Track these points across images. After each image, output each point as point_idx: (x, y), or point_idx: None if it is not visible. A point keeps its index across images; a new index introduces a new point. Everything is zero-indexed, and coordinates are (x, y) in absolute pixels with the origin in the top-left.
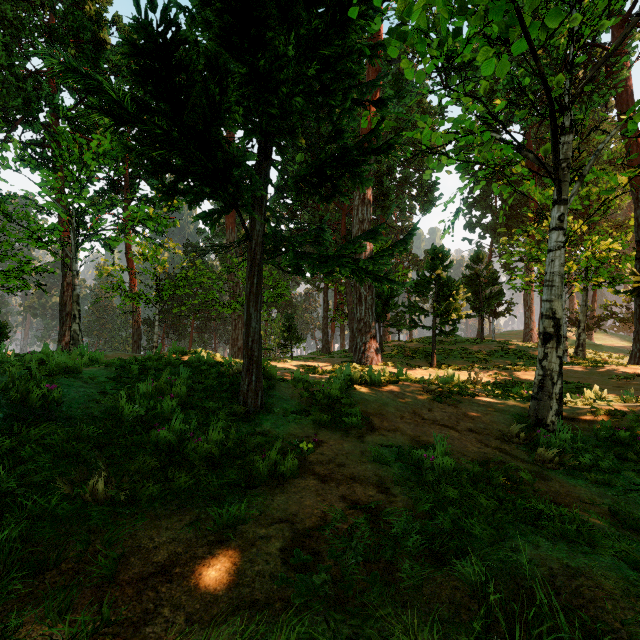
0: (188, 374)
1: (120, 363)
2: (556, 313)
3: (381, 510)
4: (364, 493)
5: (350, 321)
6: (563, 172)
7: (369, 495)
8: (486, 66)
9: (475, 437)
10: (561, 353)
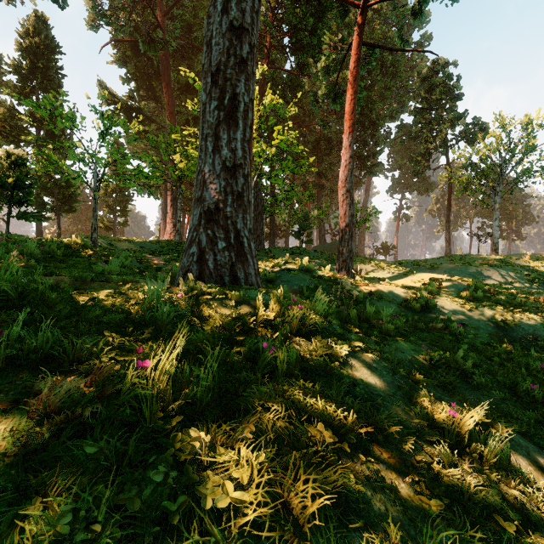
0: None
1: None
2: None
3: None
4: None
5: None
6: None
7: None
8: None
9: None
10: None
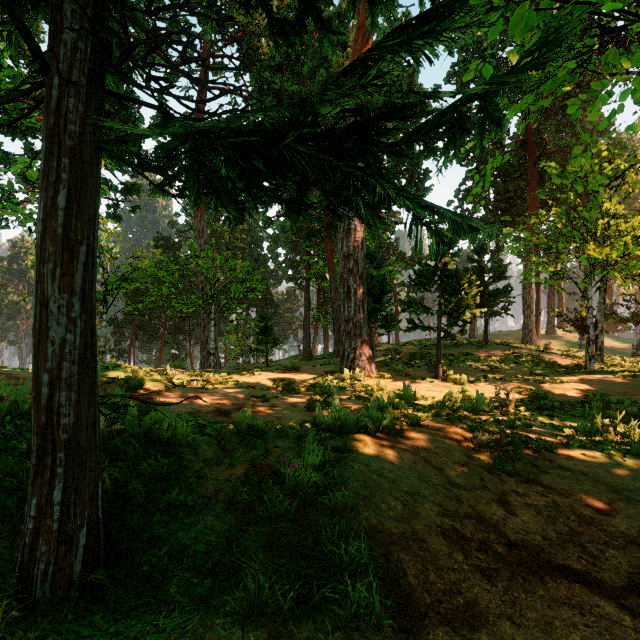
0: None
1: None
2: None
3: None
4: None
5: (335, 321)
6: None
7: None
8: None
9: None
10: None
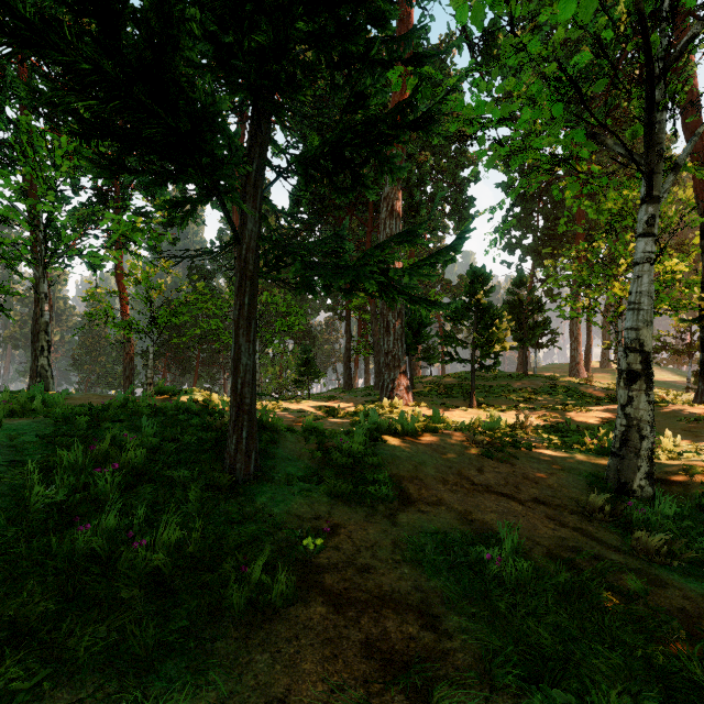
0: (155, 428)
1: (64, 413)
2: (645, 345)
3: (431, 677)
4: (401, 632)
5: (376, 354)
6: (654, 161)
7: (409, 636)
8: (565, 3)
9: (544, 511)
10: (651, 397)
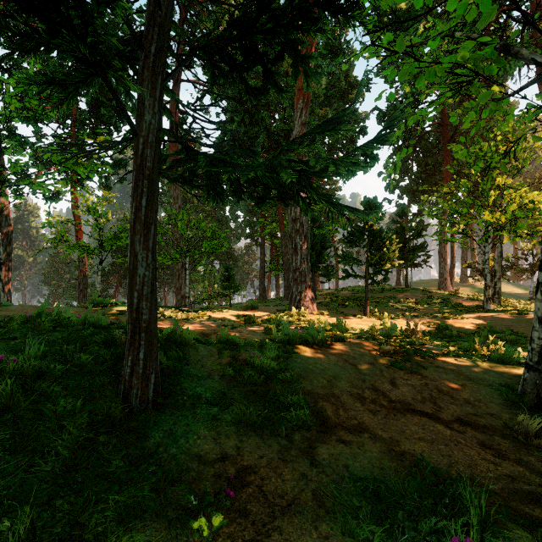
0: (42, 348)
1: None
2: None
3: None
4: None
5: (285, 271)
6: None
7: None
8: None
9: (474, 436)
10: None
